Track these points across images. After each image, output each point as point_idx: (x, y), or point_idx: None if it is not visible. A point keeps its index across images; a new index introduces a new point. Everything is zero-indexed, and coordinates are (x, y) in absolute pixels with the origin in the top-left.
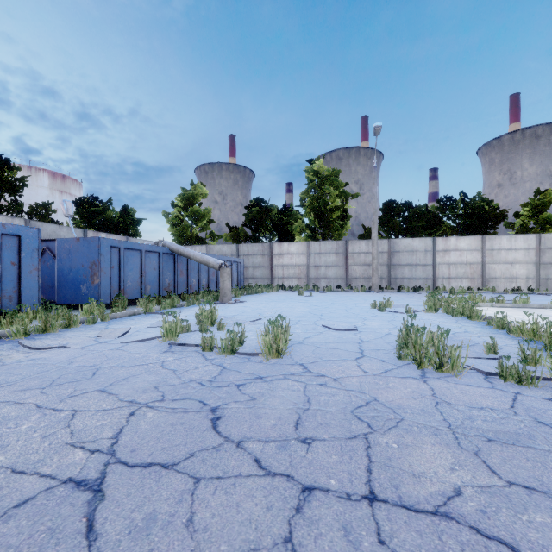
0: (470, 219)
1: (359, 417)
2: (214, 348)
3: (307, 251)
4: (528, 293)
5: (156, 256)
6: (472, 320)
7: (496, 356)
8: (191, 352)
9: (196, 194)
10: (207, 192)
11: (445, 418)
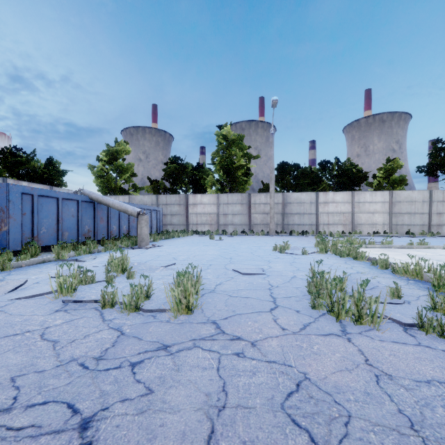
0: (342, 179)
1: (293, 417)
2: (116, 304)
3: (217, 202)
4: (384, 236)
5: (74, 204)
6: (357, 260)
7: (400, 301)
8: (88, 310)
9: (119, 150)
10: (130, 149)
11: (399, 408)
